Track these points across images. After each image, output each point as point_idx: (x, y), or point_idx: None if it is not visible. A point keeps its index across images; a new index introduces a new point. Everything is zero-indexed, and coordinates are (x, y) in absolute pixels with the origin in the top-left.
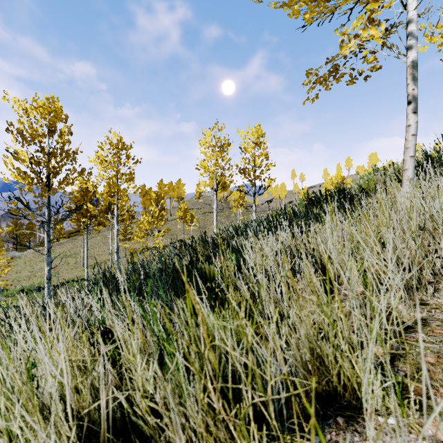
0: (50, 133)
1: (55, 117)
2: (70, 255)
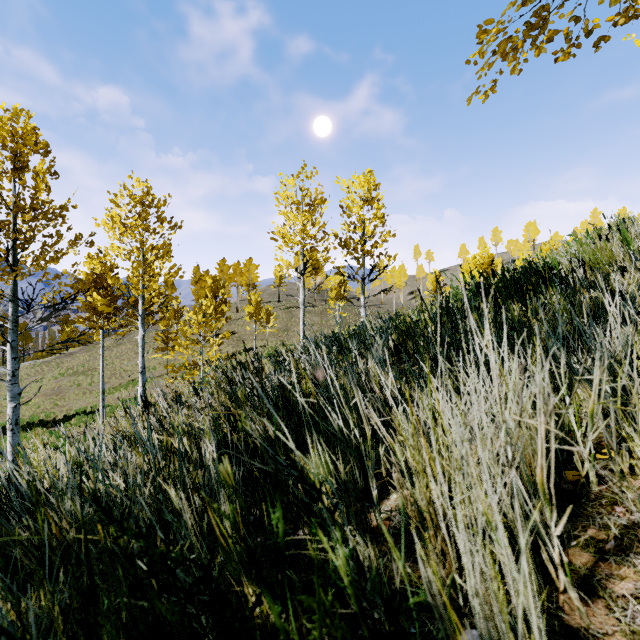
0: (14, 173)
1: (25, 145)
2: (84, 372)
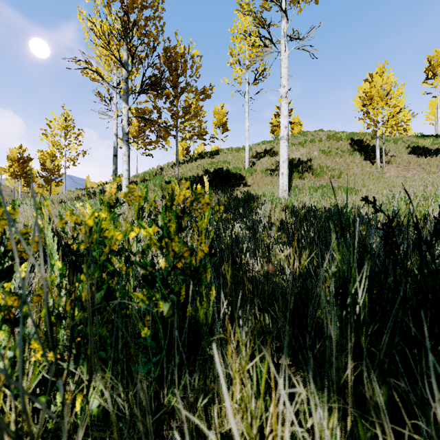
0: None
1: None
2: None
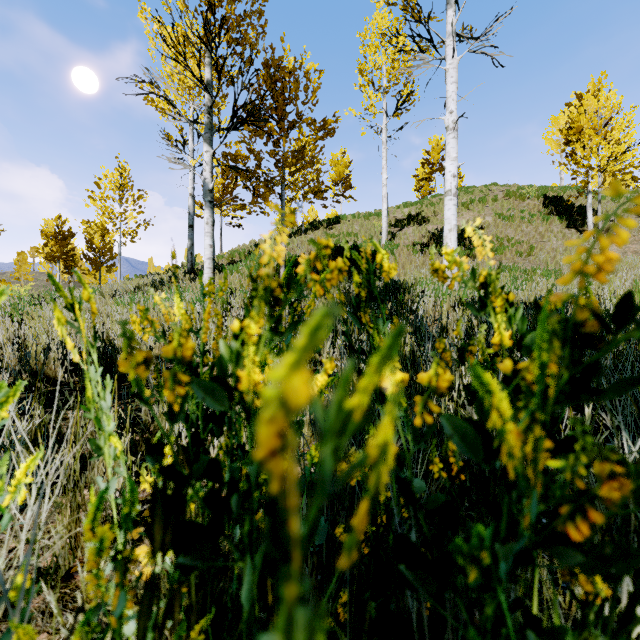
0: None
1: None
2: None
